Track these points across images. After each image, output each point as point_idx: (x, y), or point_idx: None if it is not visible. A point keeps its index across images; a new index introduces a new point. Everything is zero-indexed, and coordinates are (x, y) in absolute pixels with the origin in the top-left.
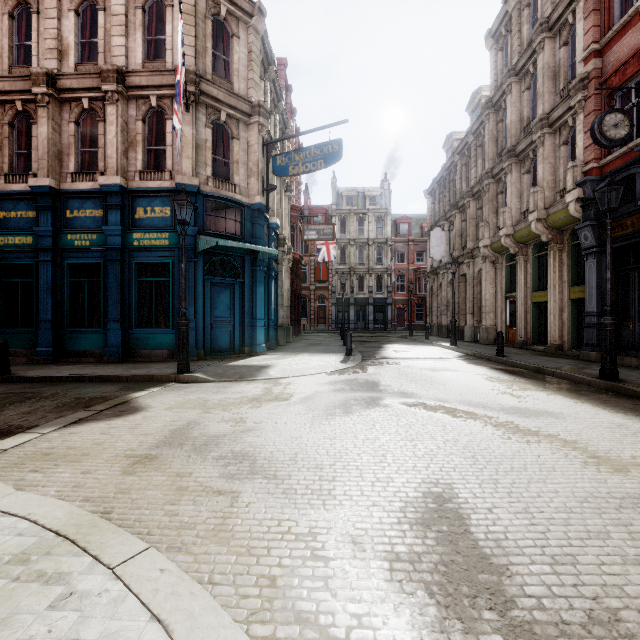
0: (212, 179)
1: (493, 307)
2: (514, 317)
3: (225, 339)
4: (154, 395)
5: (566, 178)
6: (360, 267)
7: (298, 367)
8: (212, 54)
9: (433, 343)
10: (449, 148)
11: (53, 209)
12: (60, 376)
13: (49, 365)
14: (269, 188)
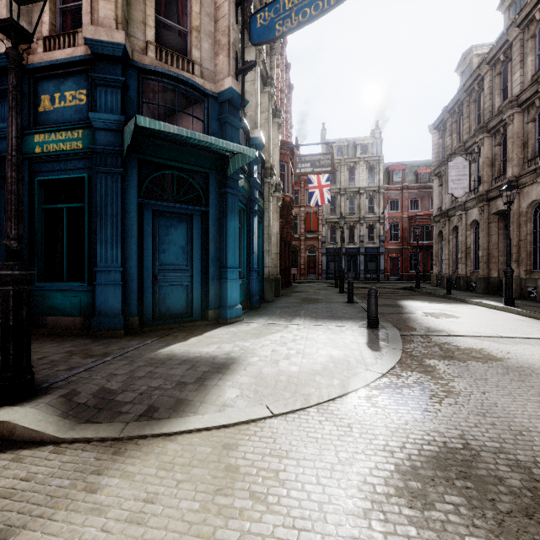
0: (154, 47)
1: None
2: None
3: (178, 298)
4: None
5: None
6: (351, 216)
7: (291, 369)
8: None
9: (467, 300)
10: (465, 69)
11: None
12: None
13: None
14: (245, 66)
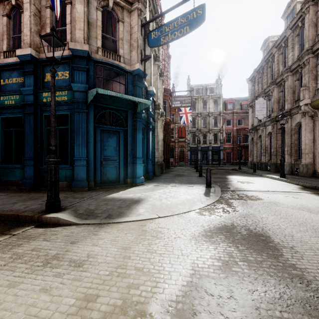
0: (101, 49)
1: (311, 149)
2: None
3: (112, 173)
4: None
5: None
6: (204, 129)
7: (167, 202)
8: None
9: (262, 175)
10: (265, 48)
11: None
12: None
13: None
14: (145, 58)
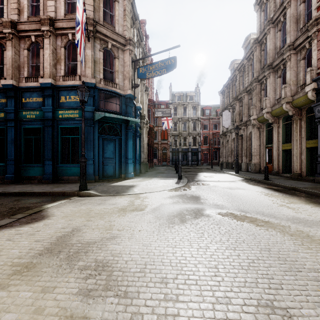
0: (103, 80)
1: (258, 152)
2: (270, 158)
3: (111, 170)
4: (60, 206)
5: (306, 77)
6: (184, 132)
7: (151, 186)
8: (103, 11)
9: (225, 172)
10: (232, 68)
11: (15, 97)
12: (11, 192)
13: (11, 184)
14: (135, 86)
